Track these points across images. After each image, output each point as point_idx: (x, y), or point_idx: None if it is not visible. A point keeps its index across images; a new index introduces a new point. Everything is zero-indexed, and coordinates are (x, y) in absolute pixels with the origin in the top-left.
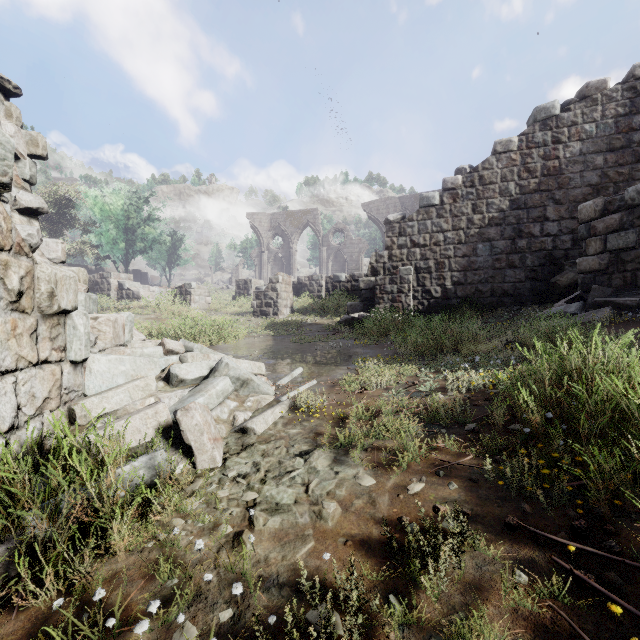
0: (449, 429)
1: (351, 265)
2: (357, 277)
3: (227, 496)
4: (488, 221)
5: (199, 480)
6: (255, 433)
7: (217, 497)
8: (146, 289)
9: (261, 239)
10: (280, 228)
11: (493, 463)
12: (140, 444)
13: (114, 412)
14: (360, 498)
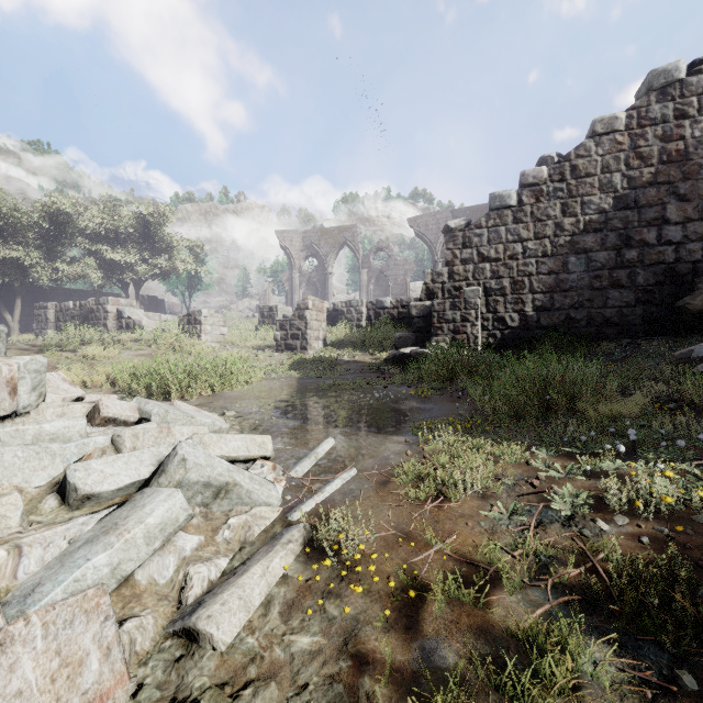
0: (700, 673)
1: (395, 290)
2: (405, 302)
3: None
4: (584, 226)
5: None
6: (214, 647)
7: None
8: (156, 318)
9: (292, 260)
10: (314, 248)
11: None
12: None
13: None
14: None
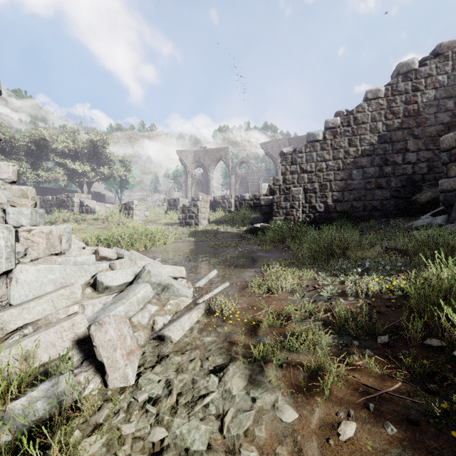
0: (361, 341)
1: (252, 188)
2: (258, 196)
3: (132, 433)
4: (361, 152)
5: (106, 407)
6: (171, 341)
7: (121, 434)
8: (102, 206)
9: (187, 169)
10: (201, 161)
11: (426, 393)
12: (54, 358)
13: (34, 322)
14: (283, 443)
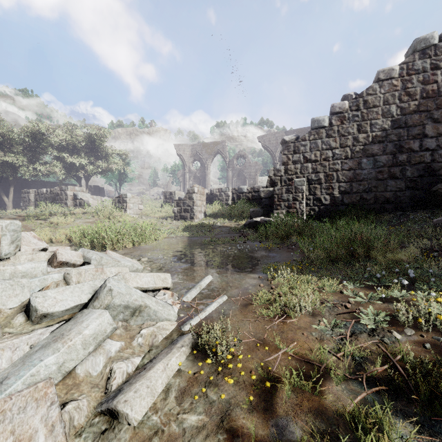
0: None
1: (250, 181)
2: (256, 189)
3: None
4: (372, 139)
5: None
6: (129, 423)
7: None
8: (99, 199)
9: (184, 163)
10: (198, 155)
11: None
12: None
13: None
14: None
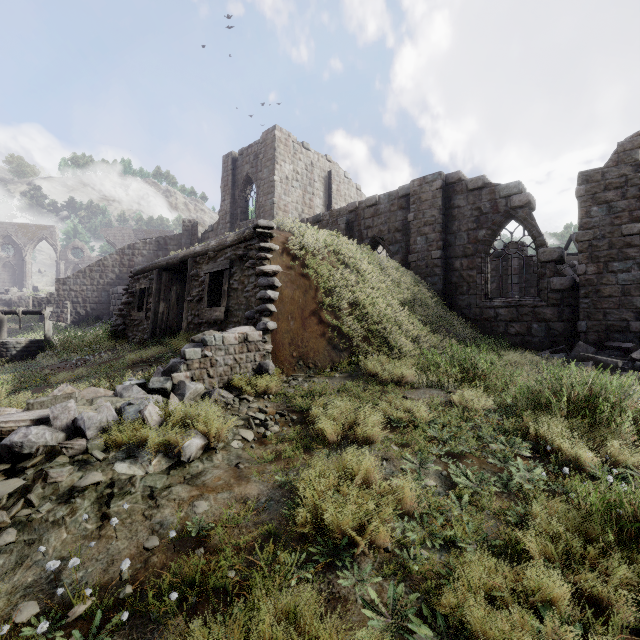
0: None
1: None
2: None
3: None
4: (107, 283)
5: None
6: None
7: None
8: None
9: None
10: (11, 237)
11: None
12: None
13: None
14: None
